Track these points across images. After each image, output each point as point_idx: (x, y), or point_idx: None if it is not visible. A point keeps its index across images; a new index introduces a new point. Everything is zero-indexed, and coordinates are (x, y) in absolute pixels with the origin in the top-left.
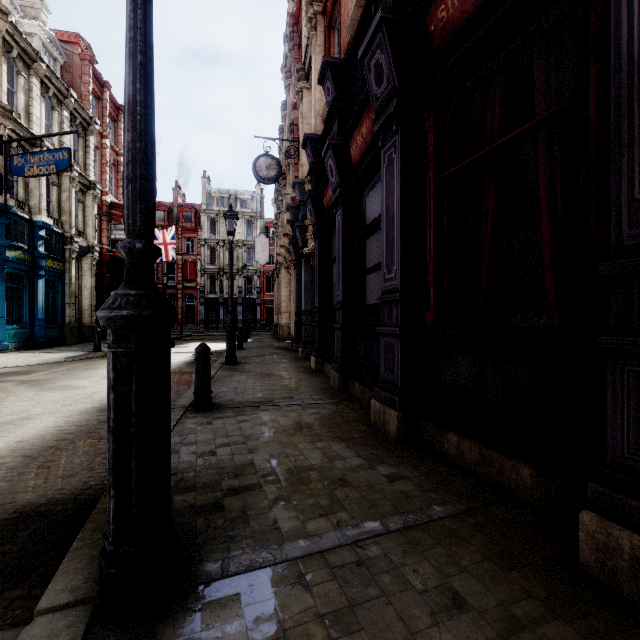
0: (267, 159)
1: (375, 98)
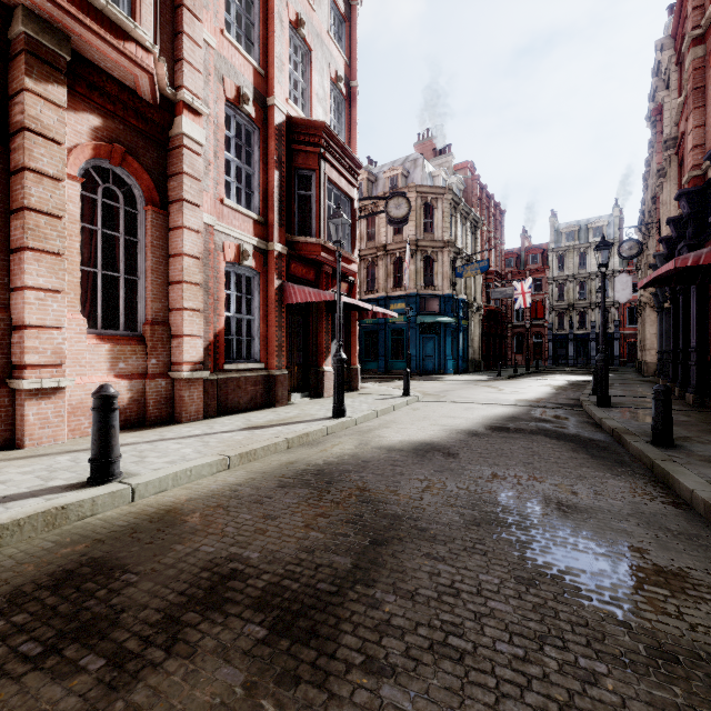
0: (629, 243)
1: None
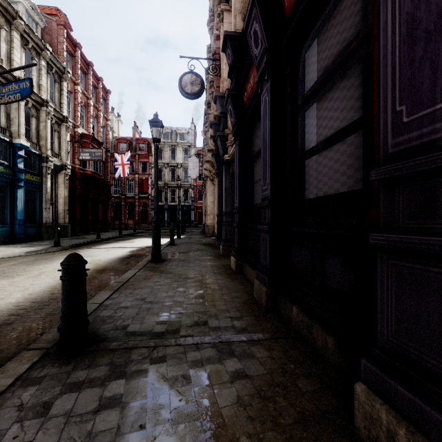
0: (191, 76)
1: None
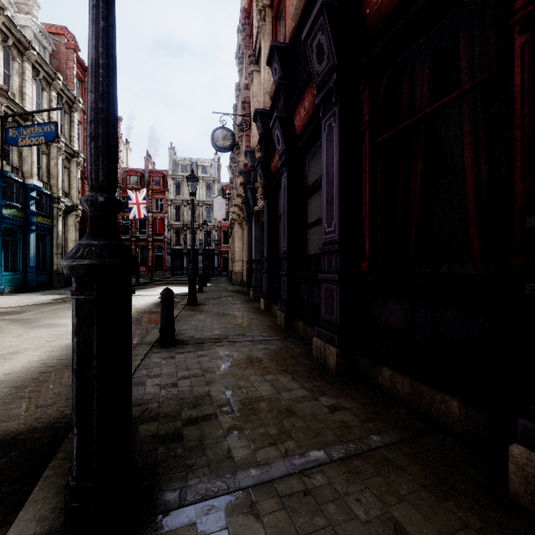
0: (223, 131)
1: (317, 74)
